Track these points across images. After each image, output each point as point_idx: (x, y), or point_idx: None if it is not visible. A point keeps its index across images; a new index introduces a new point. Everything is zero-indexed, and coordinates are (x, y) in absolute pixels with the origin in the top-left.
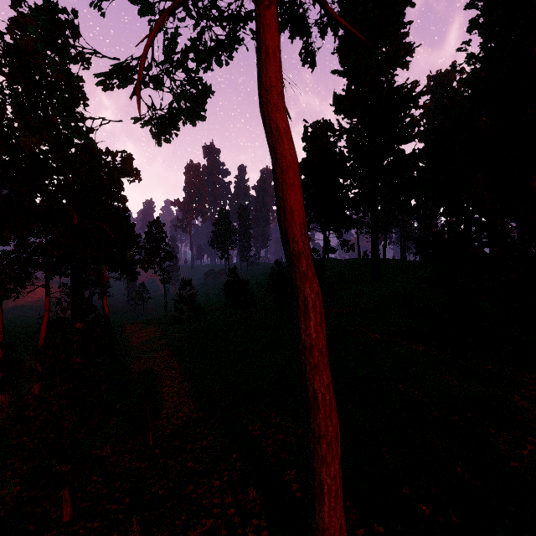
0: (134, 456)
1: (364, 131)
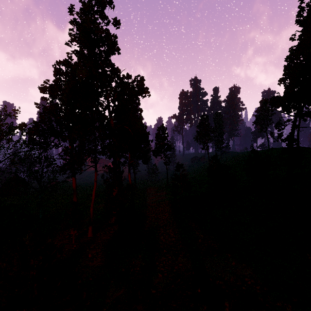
0: None
1: None
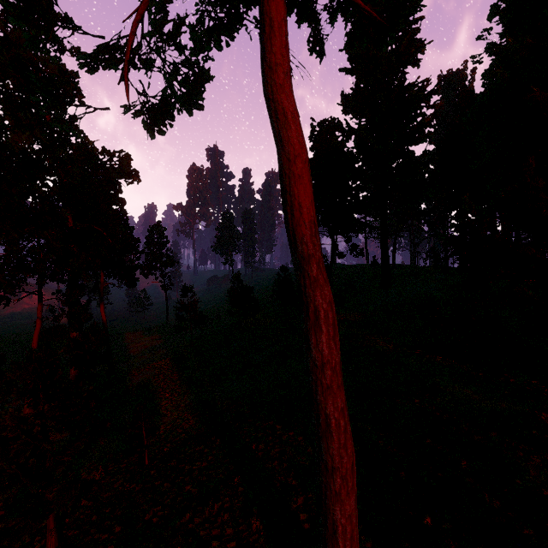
0: (128, 478)
1: (374, 131)
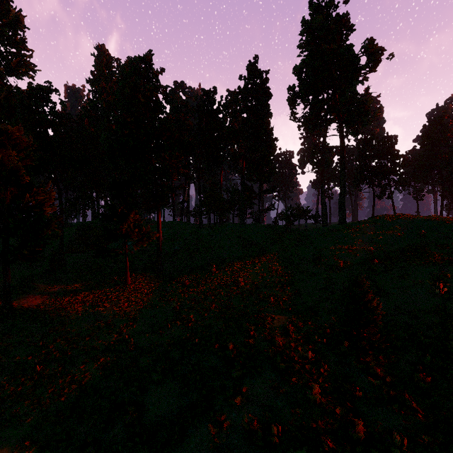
0: None
1: None
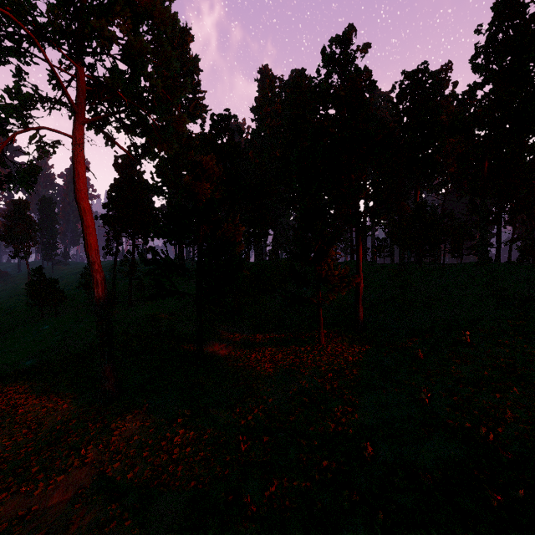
0: None
1: (171, 161)
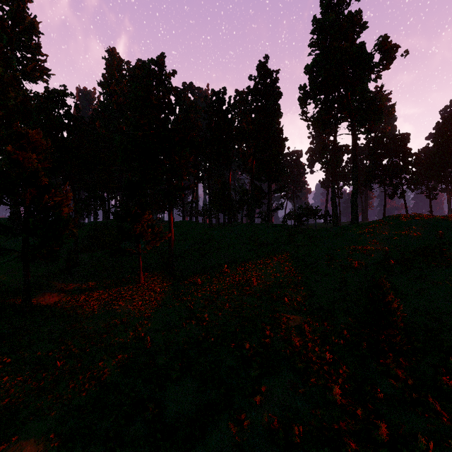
0: None
1: (3, 117)
